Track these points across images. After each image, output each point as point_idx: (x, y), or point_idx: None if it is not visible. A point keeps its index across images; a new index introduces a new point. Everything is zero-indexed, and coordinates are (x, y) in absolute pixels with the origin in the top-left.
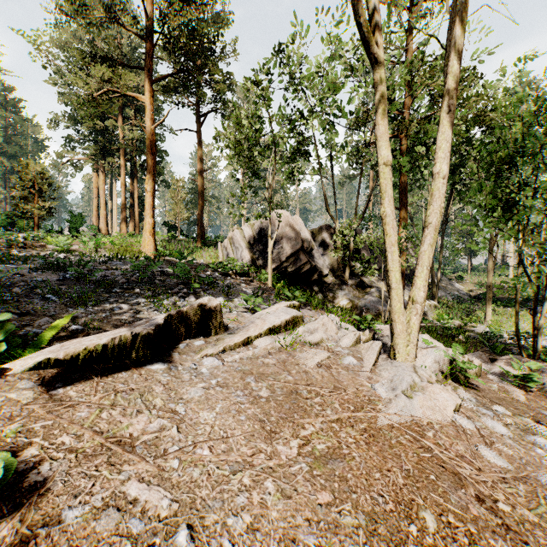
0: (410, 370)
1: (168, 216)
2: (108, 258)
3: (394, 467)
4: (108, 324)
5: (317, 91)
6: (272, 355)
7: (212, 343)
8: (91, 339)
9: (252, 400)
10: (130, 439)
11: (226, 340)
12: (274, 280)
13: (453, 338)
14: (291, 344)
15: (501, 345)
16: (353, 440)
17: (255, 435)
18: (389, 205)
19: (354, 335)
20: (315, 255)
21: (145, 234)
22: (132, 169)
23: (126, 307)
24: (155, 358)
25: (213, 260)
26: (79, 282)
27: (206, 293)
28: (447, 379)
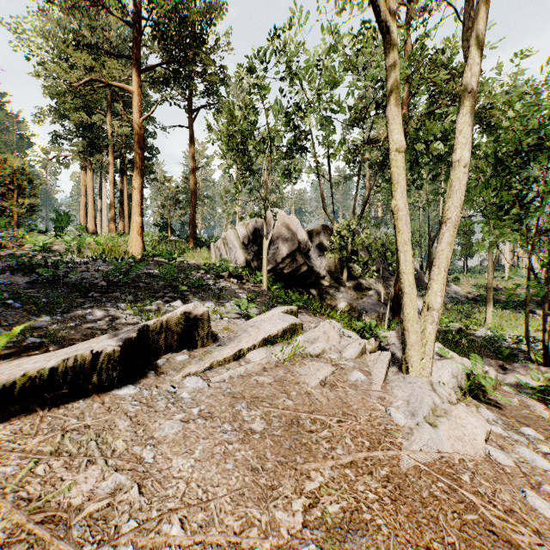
0: (428, 388)
1: (159, 216)
2: (91, 259)
3: (434, 541)
4: (76, 335)
5: (314, 85)
6: (267, 371)
7: (197, 357)
8: (37, 361)
9: (243, 437)
10: (66, 513)
11: (214, 354)
12: (270, 282)
13: (455, 342)
14: (289, 357)
15: (506, 350)
16: (374, 496)
17: (246, 494)
18: (401, 198)
19: (359, 344)
20: (312, 257)
21: (133, 233)
22: (121, 167)
23: (101, 314)
24: (125, 379)
25: (205, 261)
26: (52, 285)
27: (195, 297)
28: (465, 395)
